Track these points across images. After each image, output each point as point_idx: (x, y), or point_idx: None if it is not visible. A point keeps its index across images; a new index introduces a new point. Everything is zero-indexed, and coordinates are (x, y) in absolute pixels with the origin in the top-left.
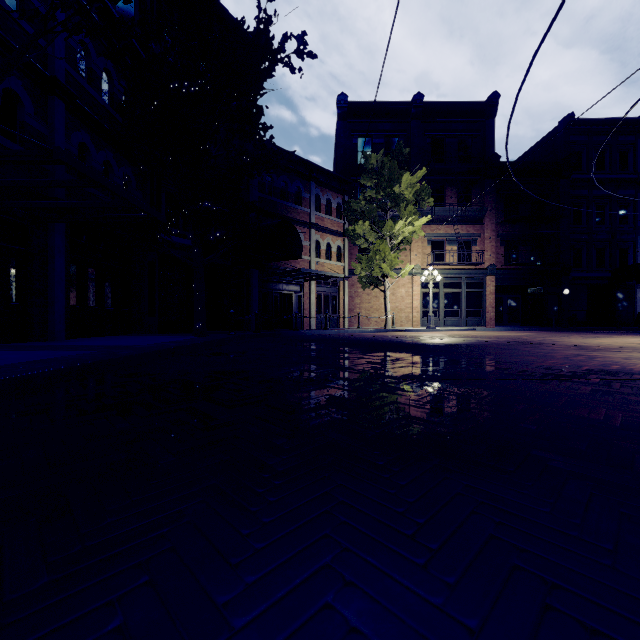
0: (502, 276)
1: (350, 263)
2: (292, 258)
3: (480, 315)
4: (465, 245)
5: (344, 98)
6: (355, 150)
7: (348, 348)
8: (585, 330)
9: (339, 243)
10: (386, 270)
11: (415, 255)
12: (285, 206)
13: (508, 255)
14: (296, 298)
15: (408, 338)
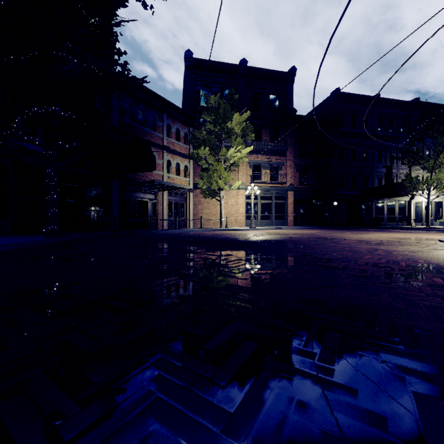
0: (298, 192)
1: (194, 179)
2: (146, 170)
3: (284, 218)
4: (274, 170)
5: (190, 54)
6: (198, 95)
7: (193, 246)
8: (347, 228)
9: (186, 163)
10: (221, 184)
11: (241, 175)
12: (142, 130)
13: (301, 178)
14: (151, 204)
15: (239, 236)
